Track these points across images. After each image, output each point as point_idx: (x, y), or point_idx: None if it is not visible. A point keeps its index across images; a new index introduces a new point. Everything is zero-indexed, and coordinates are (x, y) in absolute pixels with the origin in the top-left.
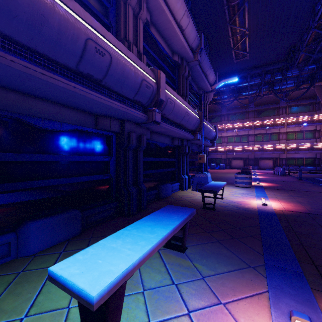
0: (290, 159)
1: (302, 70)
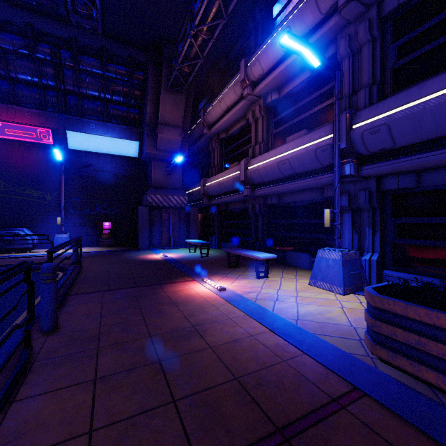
0: None
1: None
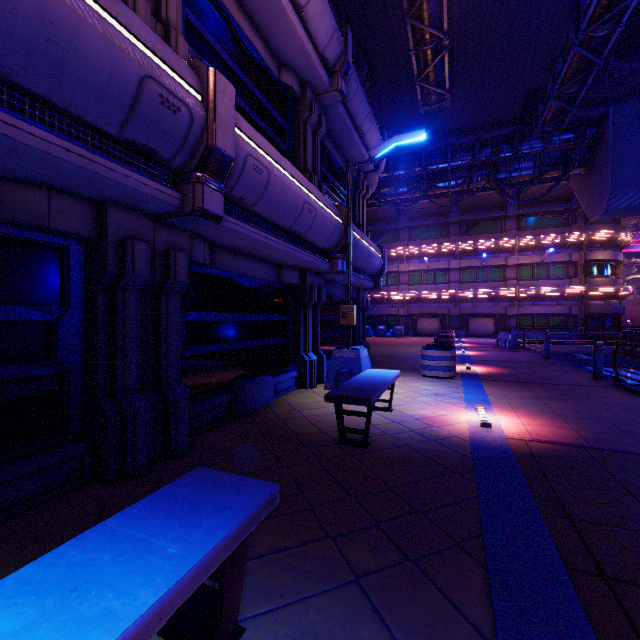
0: (524, 316)
1: (548, 142)
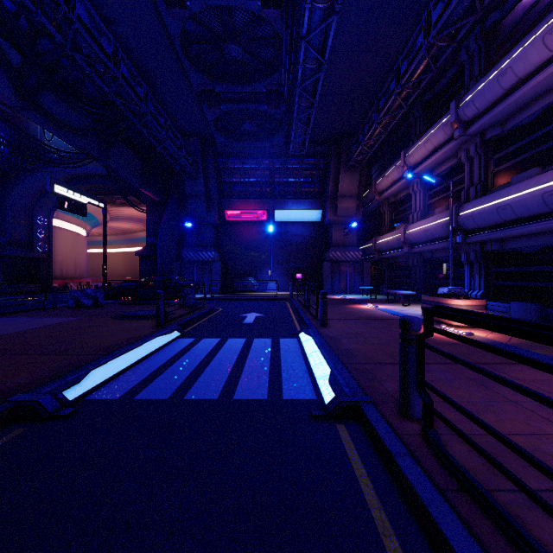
0: None
1: None
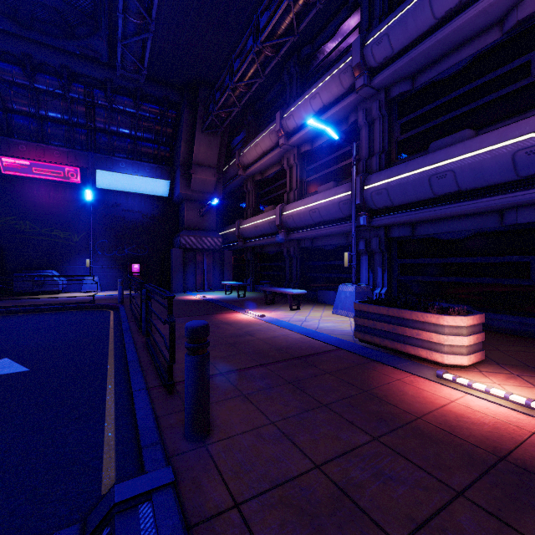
0: None
1: None
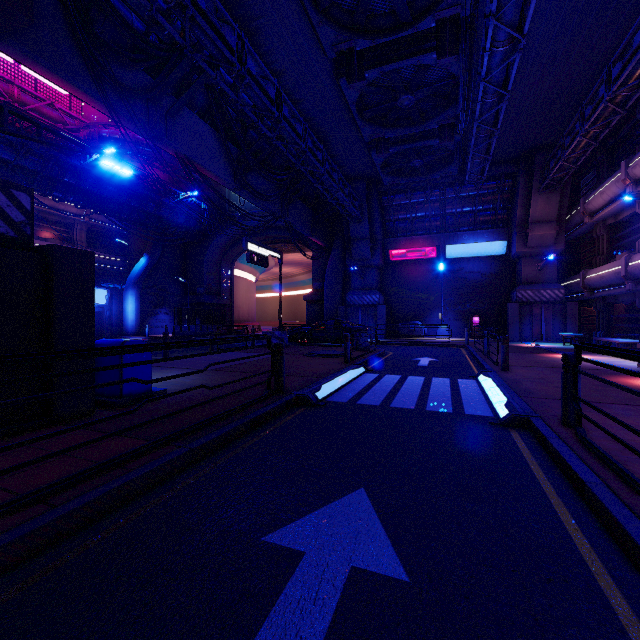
0: None
1: None
